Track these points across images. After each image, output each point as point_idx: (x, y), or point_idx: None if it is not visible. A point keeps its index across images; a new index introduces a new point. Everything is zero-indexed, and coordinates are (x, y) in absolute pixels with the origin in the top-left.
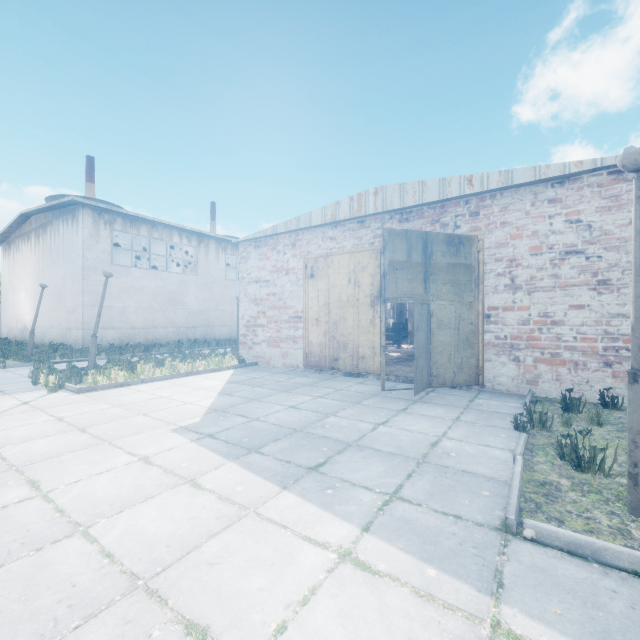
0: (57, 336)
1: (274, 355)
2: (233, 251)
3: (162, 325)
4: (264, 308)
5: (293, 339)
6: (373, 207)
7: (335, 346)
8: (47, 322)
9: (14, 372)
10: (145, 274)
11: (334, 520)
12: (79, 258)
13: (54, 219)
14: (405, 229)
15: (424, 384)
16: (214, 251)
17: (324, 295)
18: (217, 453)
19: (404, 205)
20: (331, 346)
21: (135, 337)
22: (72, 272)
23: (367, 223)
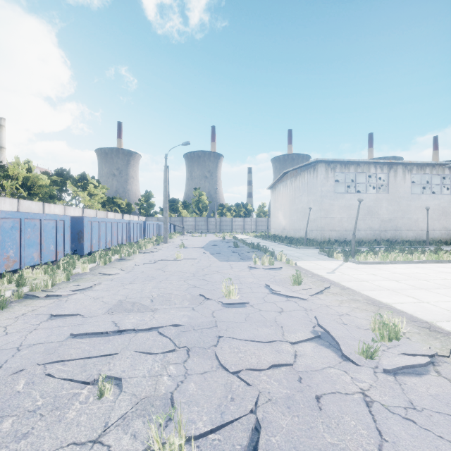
0: (303, 234)
1: None
2: (417, 171)
3: (363, 229)
4: None
5: None
6: None
7: None
8: (297, 227)
9: (306, 251)
10: (352, 196)
11: None
12: (318, 191)
13: (301, 172)
14: None
15: None
16: (401, 174)
17: None
18: None
19: None
20: None
21: (347, 236)
22: (313, 199)
23: None
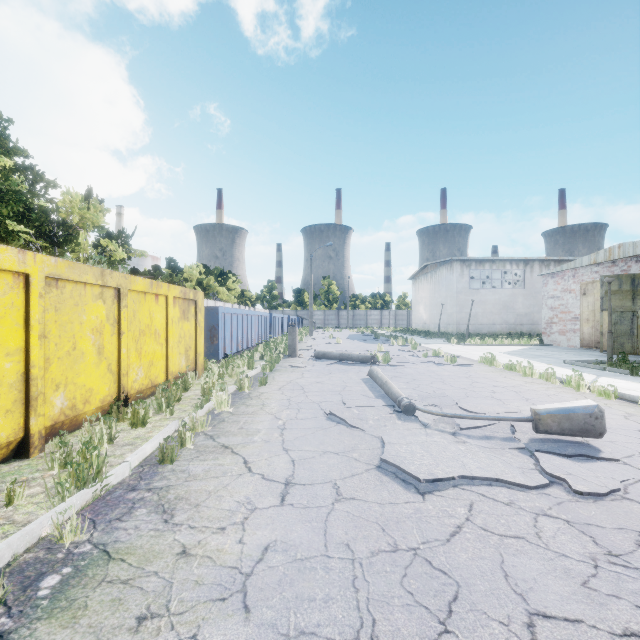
0: (442, 328)
1: (562, 340)
2: (555, 266)
3: (498, 323)
4: (556, 313)
5: (573, 331)
6: (617, 255)
7: (597, 335)
8: (436, 321)
9: (436, 340)
10: (487, 292)
11: (526, 359)
12: (454, 288)
13: (440, 267)
14: (617, 274)
15: (626, 351)
16: (537, 269)
17: (591, 305)
18: (507, 354)
19: (635, 254)
20: (595, 335)
21: (482, 330)
22: (450, 295)
23: (616, 263)
